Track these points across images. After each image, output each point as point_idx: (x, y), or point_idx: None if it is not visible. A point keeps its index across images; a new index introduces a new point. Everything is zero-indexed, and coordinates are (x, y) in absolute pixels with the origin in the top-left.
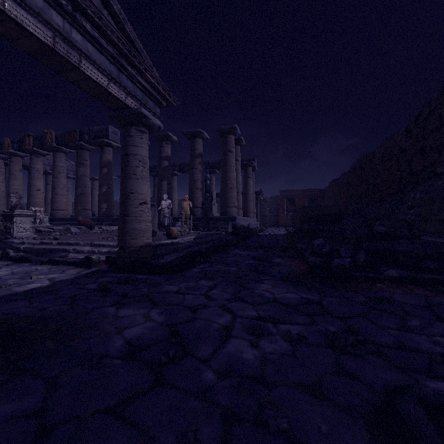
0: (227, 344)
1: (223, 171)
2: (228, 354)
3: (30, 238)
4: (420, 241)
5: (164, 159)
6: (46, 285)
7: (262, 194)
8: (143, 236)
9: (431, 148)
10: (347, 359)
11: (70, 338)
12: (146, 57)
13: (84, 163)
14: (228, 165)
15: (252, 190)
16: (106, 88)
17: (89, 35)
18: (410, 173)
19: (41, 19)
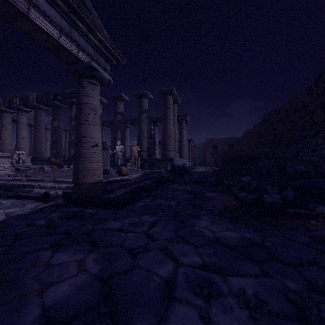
0: (171, 315)
1: (164, 123)
2: None
3: (6, 176)
4: None
5: (118, 114)
6: (0, 220)
7: (193, 141)
8: (94, 175)
9: None
10: None
11: None
12: (96, 18)
13: (58, 117)
14: (167, 118)
15: (186, 138)
16: (57, 40)
17: None
18: (311, 123)
19: None
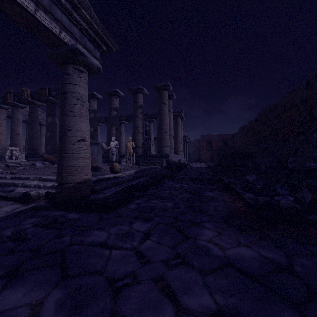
0: None
1: (159, 119)
2: None
3: None
4: None
5: (113, 109)
6: None
7: (188, 138)
8: (80, 173)
9: None
10: None
11: None
12: None
13: (53, 113)
14: (163, 114)
15: (181, 134)
16: (33, 14)
17: None
18: (311, 118)
19: None
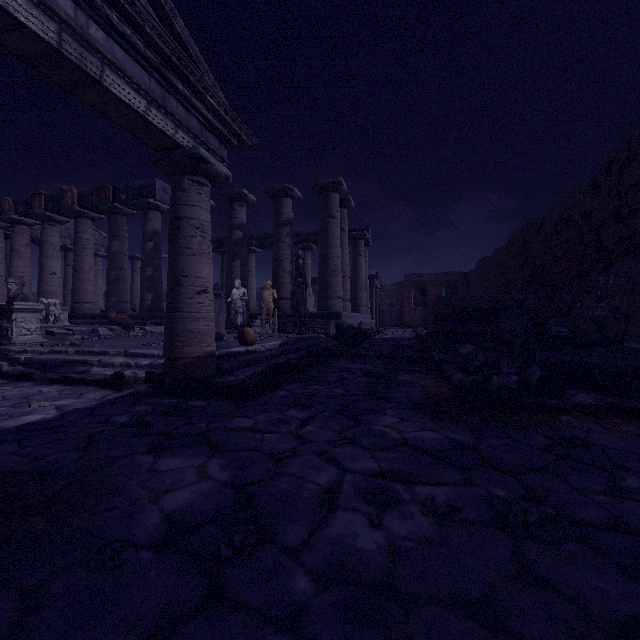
0: (331, 521)
1: (323, 246)
2: (333, 541)
3: (36, 345)
4: (624, 350)
5: (236, 228)
6: (52, 417)
7: (379, 280)
8: (202, 342)
9: (631, 210)
10: (533, 549)
11: (73, 510)
12: (206, 71)
13: (120, 234)
14: (330, 237)
15: (365, 274)
16: (144, 115)
17: (117, 31)
18: (598, 247)
19: (38, 2)
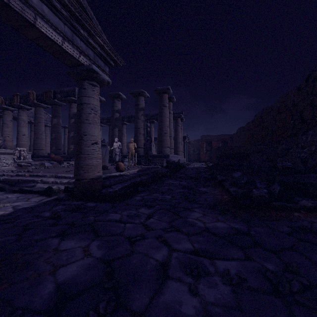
0: (165, 289)
1: (160, 121)
2: (166, 307)
3: (9, 171)
4: None
5: (115, 112)
6: (8, 213)
7: (188, 138)
8: (94, 170)
9: None
10: (300, 314)
11: None
12: (96, 24)
13: (57, 115)
14: (163, 116)
15: (181, 135)
16: (61, 45)
17: None
18: (301, 121)
19: None
